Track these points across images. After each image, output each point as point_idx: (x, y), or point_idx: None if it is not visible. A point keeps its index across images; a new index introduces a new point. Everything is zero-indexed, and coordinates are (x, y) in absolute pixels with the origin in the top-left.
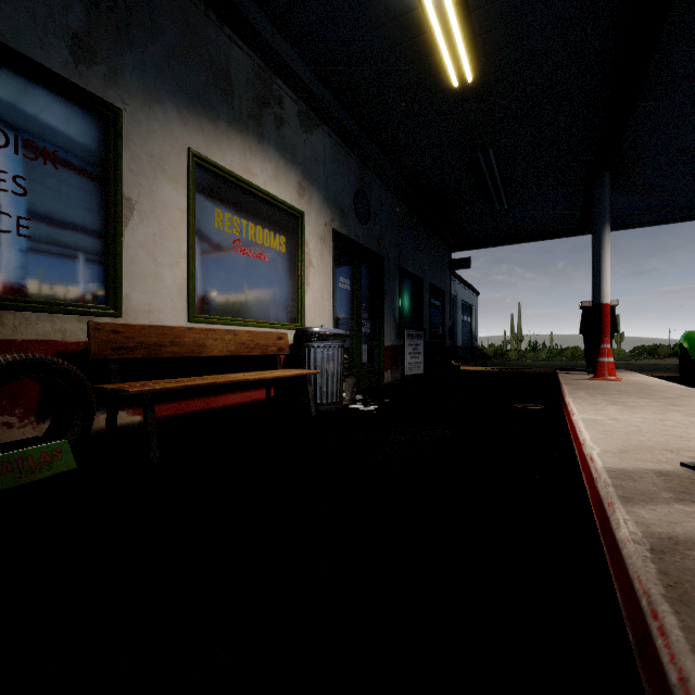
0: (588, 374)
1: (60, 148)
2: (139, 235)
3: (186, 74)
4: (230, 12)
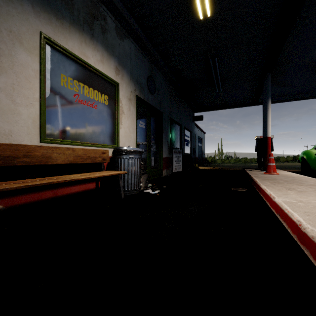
0: (260, 171)
1: None
2: None
3: None
4: None
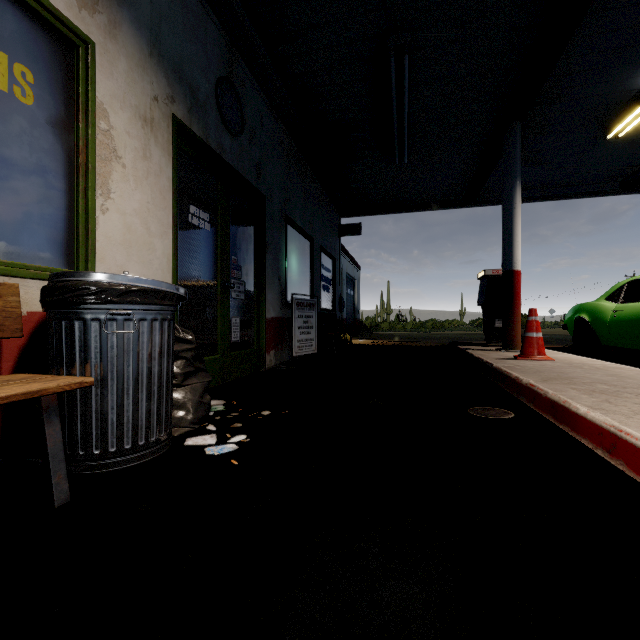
0: (497, 350)
1: None
2: None
3: None
4: None
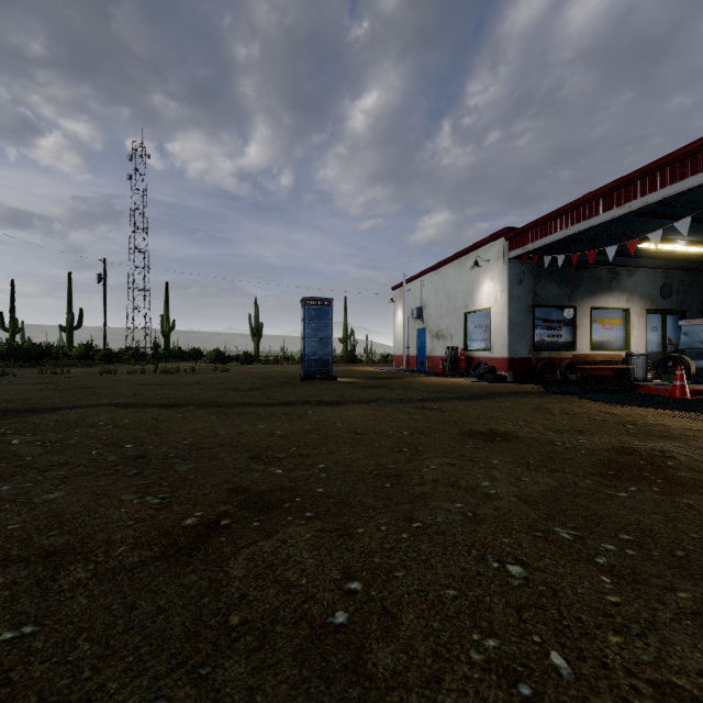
0: None
1: (566, 319)
2: (579, 332)
3: (589, 288)
4: (602, 264)
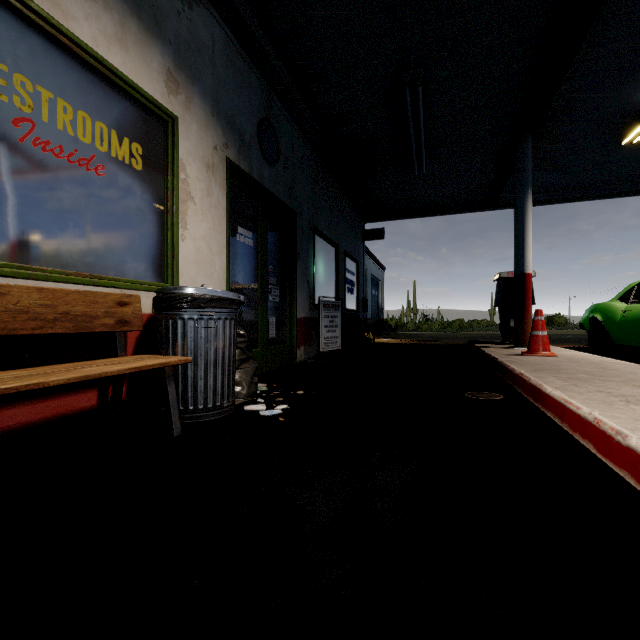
0: (510, 347)
1: None
2: None
3: None
4: None
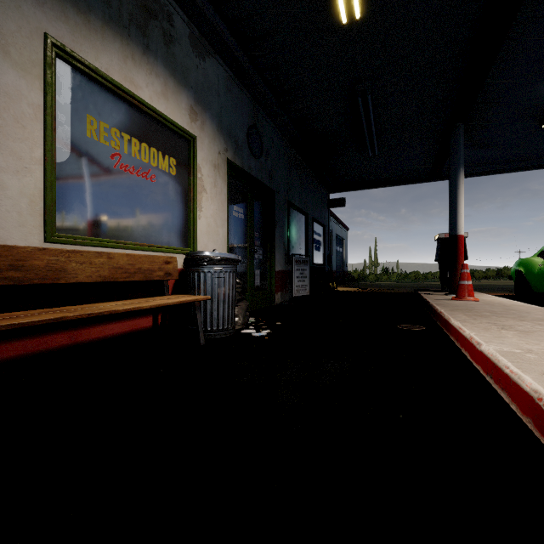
0: (445, 294)
1: None
2: None
3: None
4: None
